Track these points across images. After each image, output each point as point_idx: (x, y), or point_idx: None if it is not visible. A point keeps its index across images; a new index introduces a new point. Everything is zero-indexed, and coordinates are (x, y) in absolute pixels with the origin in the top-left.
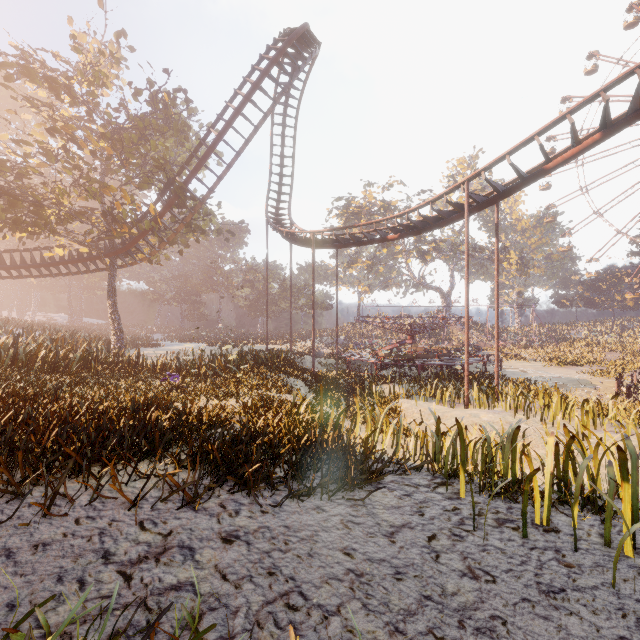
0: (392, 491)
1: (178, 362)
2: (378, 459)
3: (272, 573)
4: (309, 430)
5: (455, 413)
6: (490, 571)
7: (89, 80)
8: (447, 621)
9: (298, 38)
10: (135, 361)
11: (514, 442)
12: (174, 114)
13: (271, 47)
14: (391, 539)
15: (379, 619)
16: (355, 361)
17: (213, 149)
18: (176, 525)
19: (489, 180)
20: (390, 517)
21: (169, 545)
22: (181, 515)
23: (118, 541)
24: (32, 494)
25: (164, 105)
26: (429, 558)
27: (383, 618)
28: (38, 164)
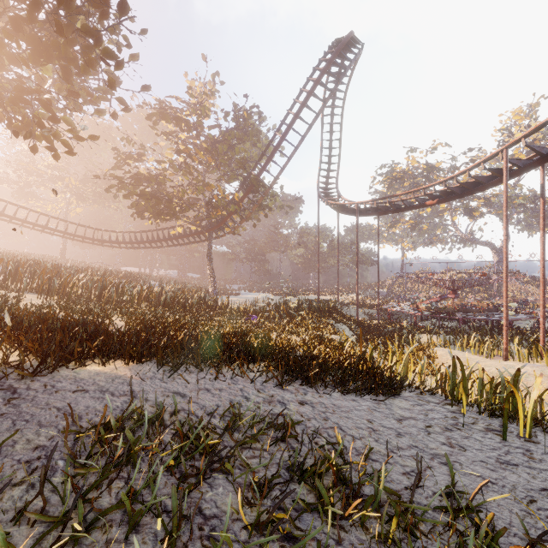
0: (407, 401)
1: (255, 307)
2: (399, 380)
3: (326, 420)
4: (349, 357)
5: (489, 363)
6: (464, 447)
7: (198, 114)
8: (423, 456)
9: (344, 46)
10: (226, 305)
11: (516, 380)
12: (250, 124)
13: (322, 60)
14: (399, 421)
15: (383, 446)
16: (396, 312)
17: (278, 148)
18: (274, 393)
19: (530, 145)
20: (402, 413)
21: (273, 400)
22: (276, 390)
23: (249, 394)
24: (205, 370)
25: (243, 119)
26: (423, 434)
27: (385, 446)
28: (169, 174)
